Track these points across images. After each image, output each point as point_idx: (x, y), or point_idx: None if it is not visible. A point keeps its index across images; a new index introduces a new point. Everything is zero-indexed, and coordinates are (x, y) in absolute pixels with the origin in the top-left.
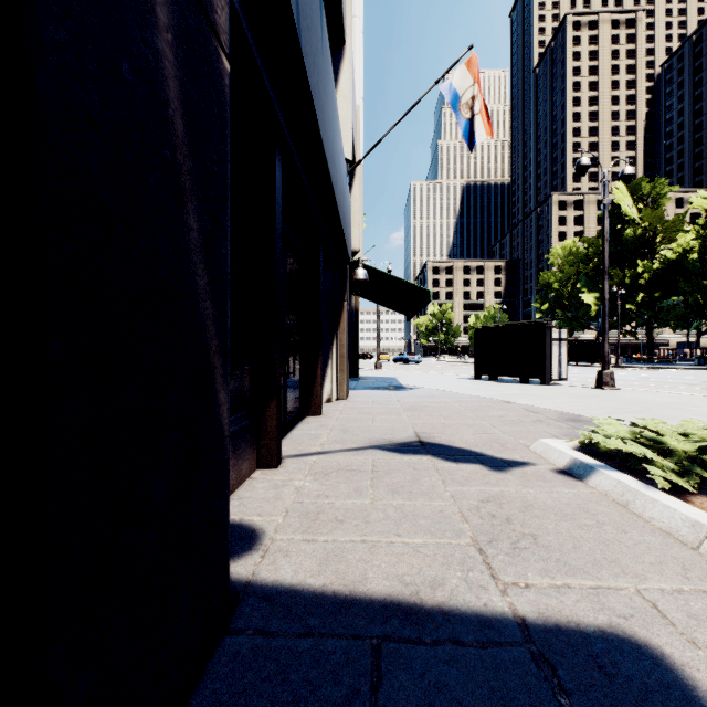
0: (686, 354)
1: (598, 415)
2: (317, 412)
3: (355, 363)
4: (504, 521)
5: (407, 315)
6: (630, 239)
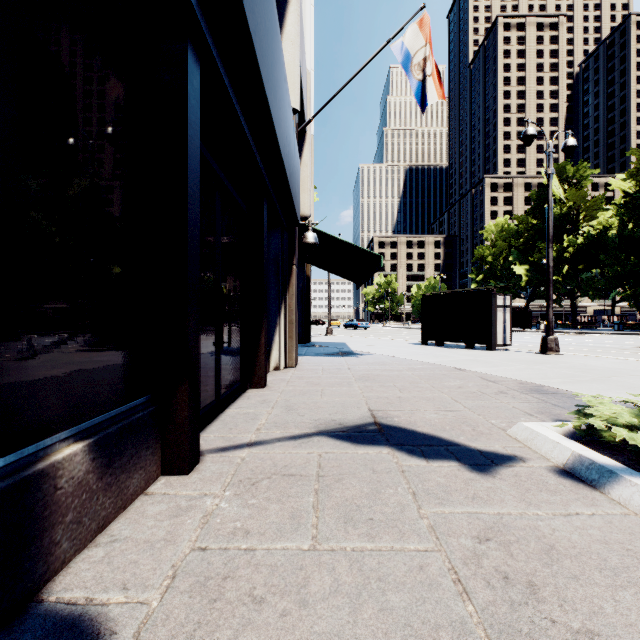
0: (604, 320)
1: (560, 385)
2: (261, 384)
3: (306, 329)
4: (528, 594)
5: (356, 282)
6: (556, 216)
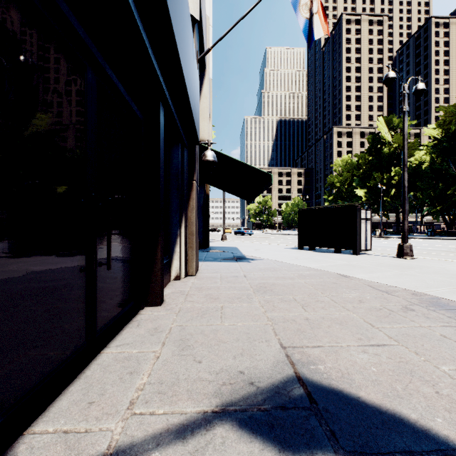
0: (418, 228)
1: (454, 297)
2: (156, 302)
3: (206, 237)
4: None
5: (246, 199)
6: (386, 154)
